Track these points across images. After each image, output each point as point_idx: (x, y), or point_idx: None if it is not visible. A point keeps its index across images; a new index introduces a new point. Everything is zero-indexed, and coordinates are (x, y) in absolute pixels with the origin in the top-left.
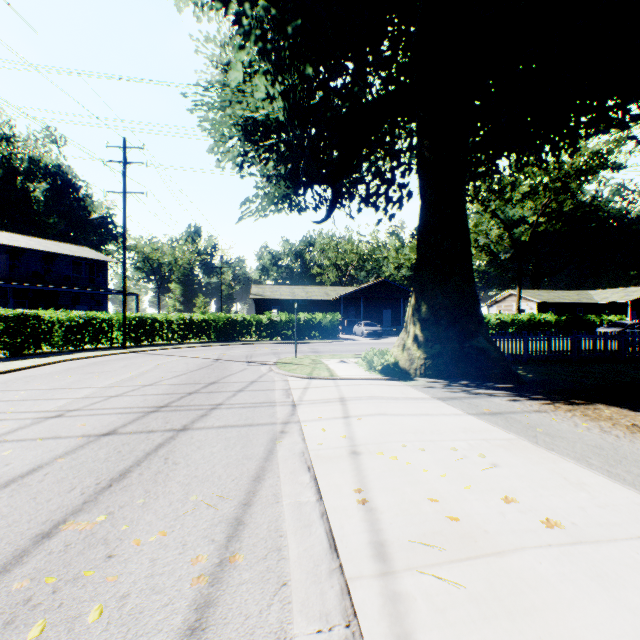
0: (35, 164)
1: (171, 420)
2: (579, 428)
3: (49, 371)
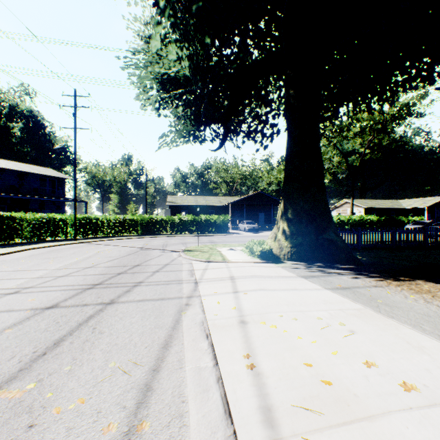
0: (14, 109)
1: (102, 295)
2: (409, 299)
3: (17, 257)
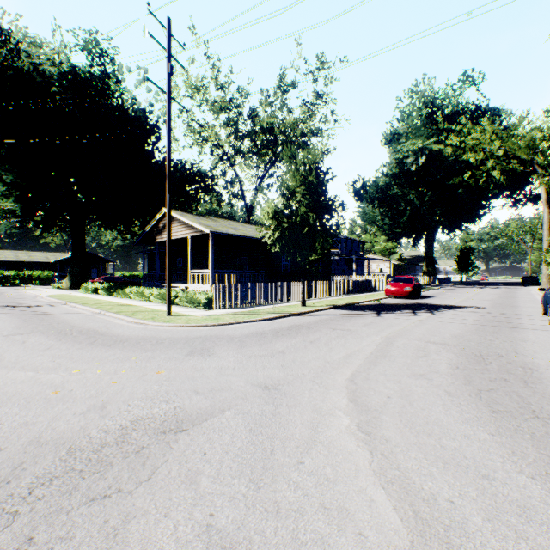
0: None
1: None
2: None
3: None
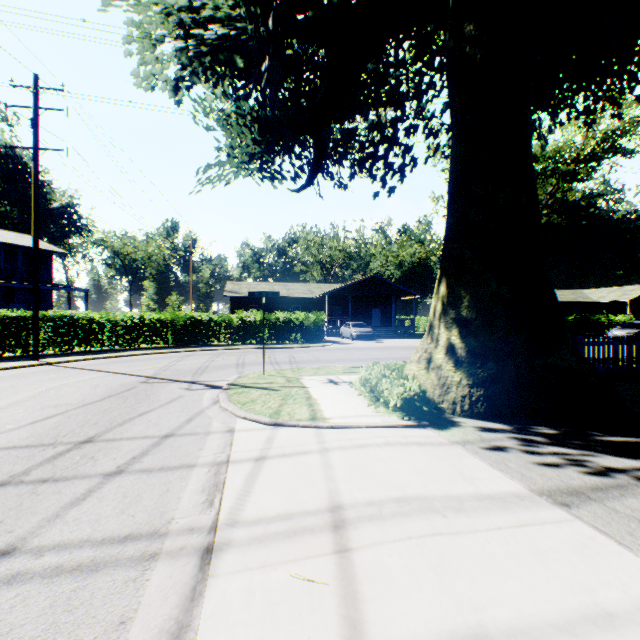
0: None
1: None
2: None
3: None
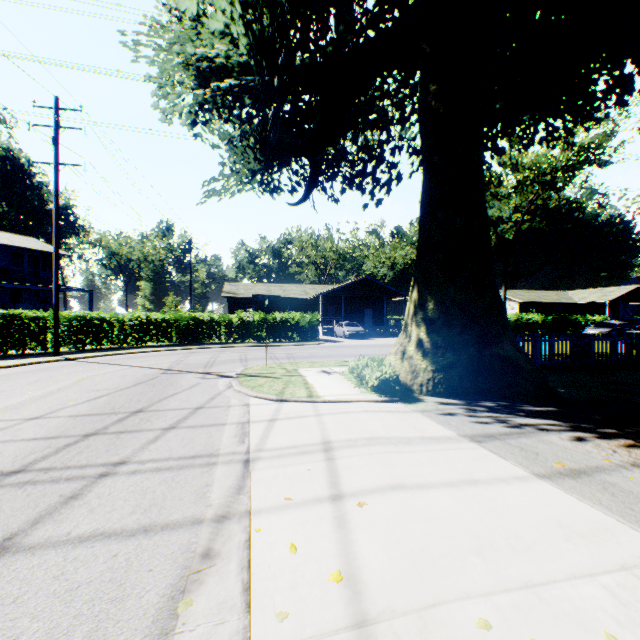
0: None
1: None
2: None
3: None
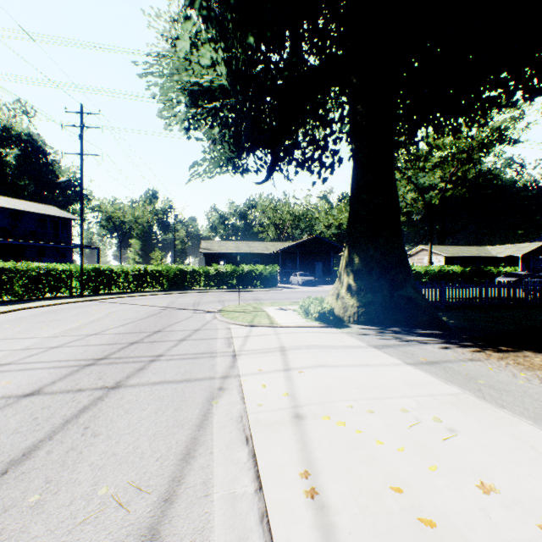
0: (7, 132)
1: (105, 375)
2: (519, 379)
3: (1, 320)
